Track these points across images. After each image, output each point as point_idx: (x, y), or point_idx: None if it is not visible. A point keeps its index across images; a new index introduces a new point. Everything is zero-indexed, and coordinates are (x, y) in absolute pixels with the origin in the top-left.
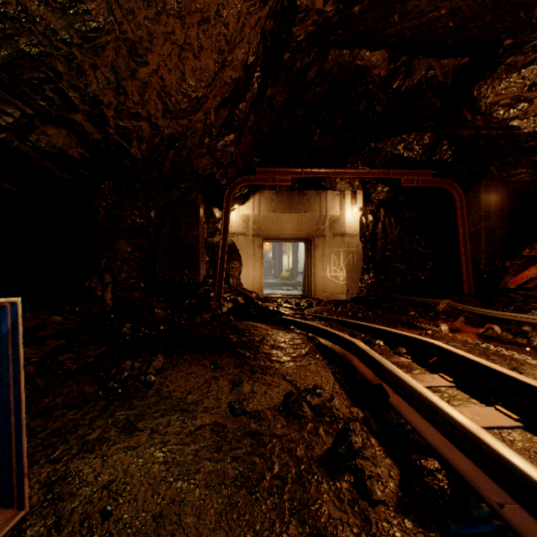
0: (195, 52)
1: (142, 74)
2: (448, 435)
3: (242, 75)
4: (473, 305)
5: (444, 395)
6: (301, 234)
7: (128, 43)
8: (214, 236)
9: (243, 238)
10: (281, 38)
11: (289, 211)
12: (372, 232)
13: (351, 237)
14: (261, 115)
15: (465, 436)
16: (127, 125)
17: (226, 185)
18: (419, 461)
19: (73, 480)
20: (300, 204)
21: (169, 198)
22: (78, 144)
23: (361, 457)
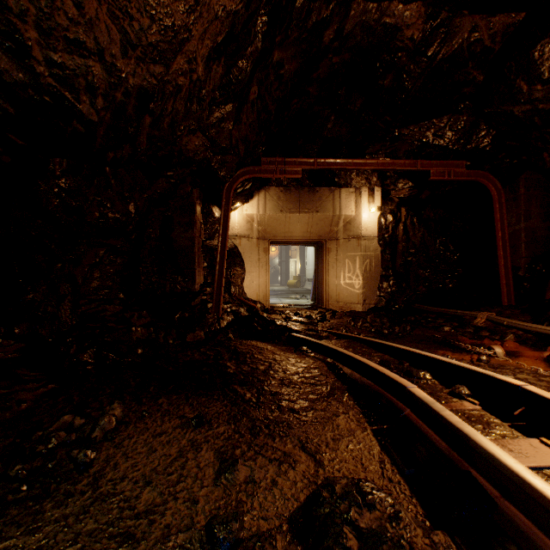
0: None
1: None
2: None
3: (241, 10)
4: (521, 320)
5: None
6: (312, 237)
7: None
8: (213, 238)
9: (247, 241)
10: None
11: (298, 211)
12: (392, 234)
13: (369, 240)
14: (266, 88)
15: None
16: (65, 62)
17: (225, 177)
18: None
19: None
20: (311, 202)
21: (155, 189)
22: None
23: None
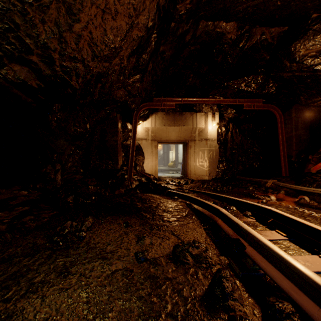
0: (112, 15)
1: (76, 28)
2: (294, 282)
3: (145, 35)
4: (289, 183)
5: (281, 246)
6: (181, 139)
7: (66, 4)
8: (127, 140)
9: (145, 142)
10: (169, 12)
11: (173, 125)
12: (224, 137)
13: (212, 141)
14: (156, 63)
15: (310, 285)
16: (68, 65)
17: (134, 108)
18: (278, 305)
19: (17, 318)
20: (180, 120)
21: (99, 116)
22: (35, 78)
23: (231, 299)
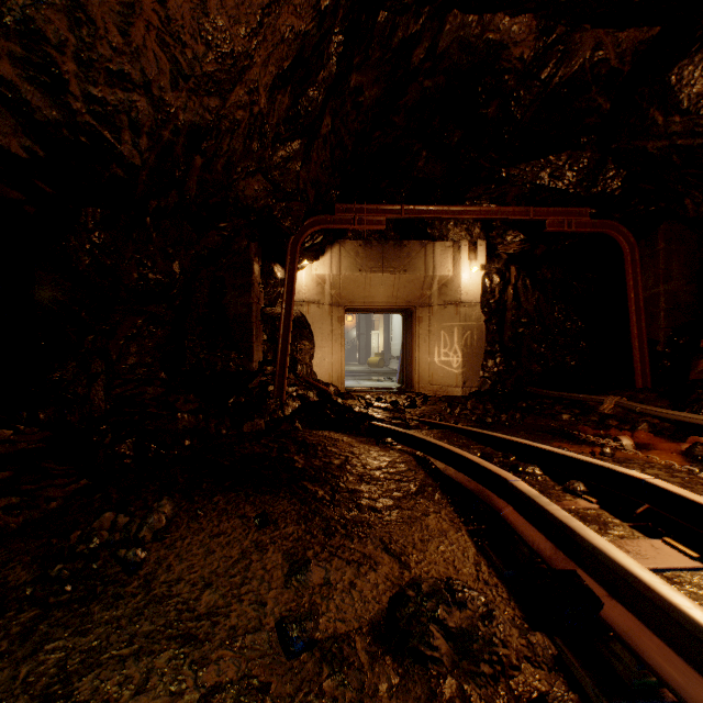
0: None
1: None
2: None
3: (312, 30)
4: (657, 406)
5: (694, 592)
6: (398, 303)
7: None
8: (275, 304)
9: (317, 308)
10: None
11: (381, 270)
12: (499, 299)
13: (470, 307)
14: (342, 119)
15: None
16: (106, 96)
17: (290, 229)
18: None
19: None
20: (397, 260)
21: (204, 244)
22: (19, 129)
23: None
